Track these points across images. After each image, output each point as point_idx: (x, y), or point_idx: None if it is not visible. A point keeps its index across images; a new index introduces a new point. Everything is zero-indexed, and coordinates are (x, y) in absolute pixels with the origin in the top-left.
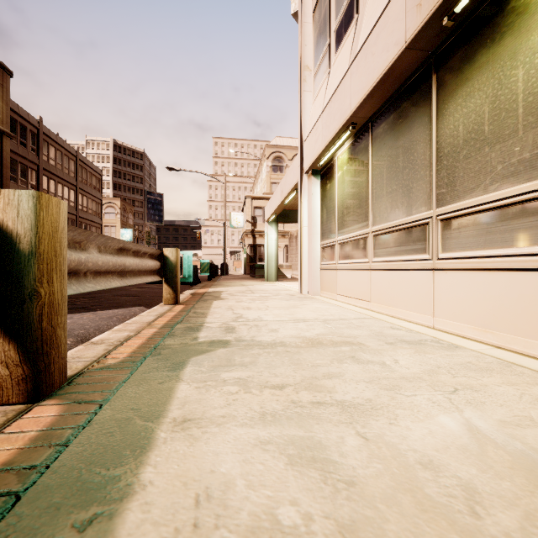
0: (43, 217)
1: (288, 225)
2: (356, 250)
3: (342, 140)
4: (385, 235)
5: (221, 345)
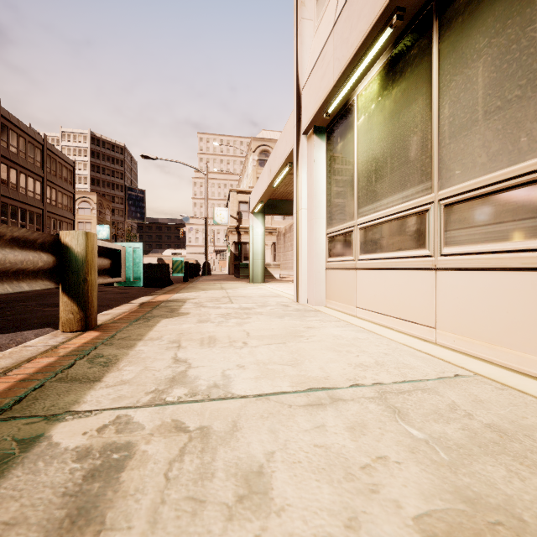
0: None
1: (276, 222)
2: (397, 235)
3: (372, 54)
4: (481, 200)
5: None
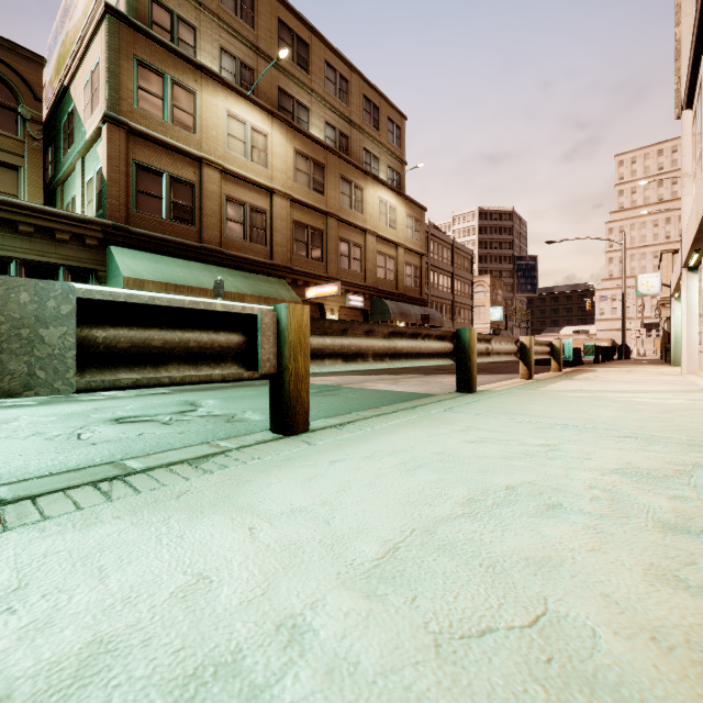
0: (531, 341)
1: None
2: None
3: (695, 256)
4: None
5: (579, 379)
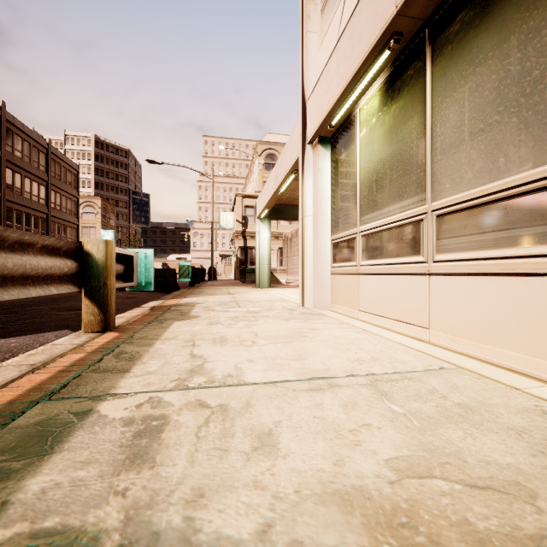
0: None
1: (282, 226)
2: (396, 243)
3: (373, 73)
4: (467, 212)
5: None
